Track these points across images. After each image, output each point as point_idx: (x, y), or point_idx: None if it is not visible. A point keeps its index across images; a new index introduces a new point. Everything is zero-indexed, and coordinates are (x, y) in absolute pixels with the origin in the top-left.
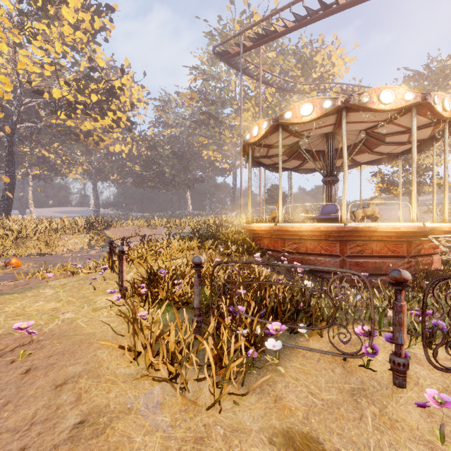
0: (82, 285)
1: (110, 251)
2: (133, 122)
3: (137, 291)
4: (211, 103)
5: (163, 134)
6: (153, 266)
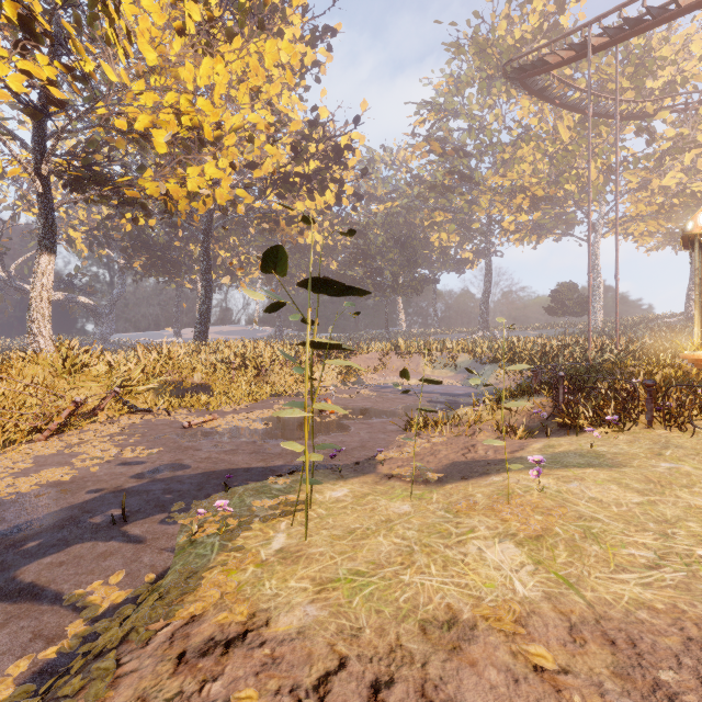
0: None
1: (651, 399)
2: (361, 196)
3: None
4: (463, 154)
5: (374, 213)
6: None
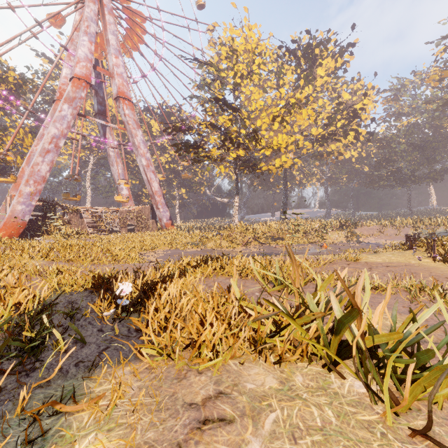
0: (403, 255)
1: (410, 241)
2: (372, 133)
3: (447, 257)
4: None
5: (397, 129)
6: (447, 250)
